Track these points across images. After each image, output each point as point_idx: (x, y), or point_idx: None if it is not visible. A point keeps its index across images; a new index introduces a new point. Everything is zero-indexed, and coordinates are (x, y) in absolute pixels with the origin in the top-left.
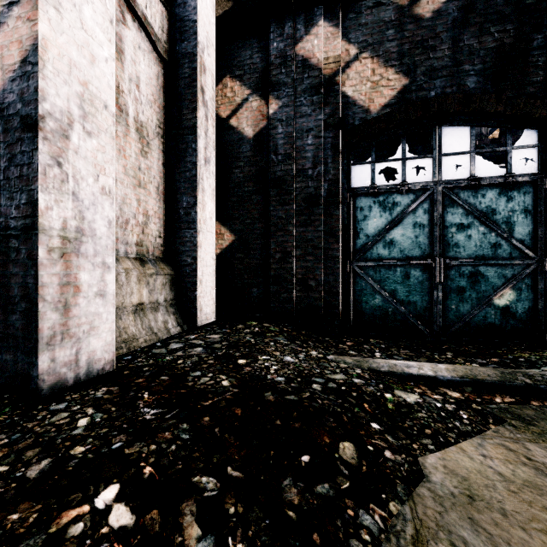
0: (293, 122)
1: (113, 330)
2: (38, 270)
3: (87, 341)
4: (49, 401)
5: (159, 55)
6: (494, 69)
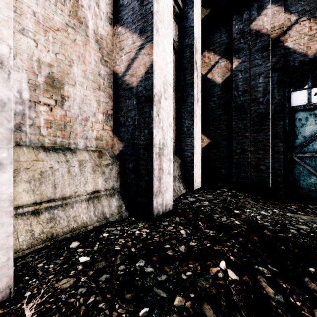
0: (249, 71)
1: (172, 190)
2: (153, 163)
3: (165, 195)
4: (158, 220)
5: (174, 49)
6: None
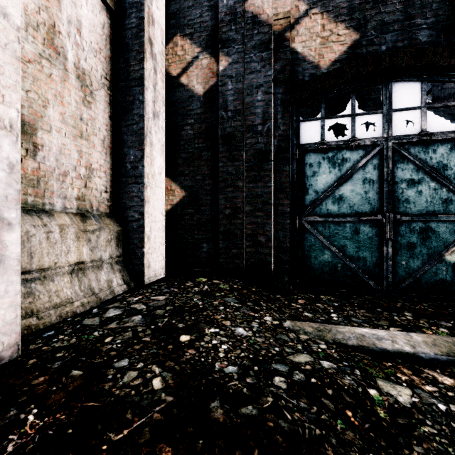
0: (243, 78)
1: (17, 304)
2: None
3: None
4: None
5: (104, 3)
6: (447, 22)
